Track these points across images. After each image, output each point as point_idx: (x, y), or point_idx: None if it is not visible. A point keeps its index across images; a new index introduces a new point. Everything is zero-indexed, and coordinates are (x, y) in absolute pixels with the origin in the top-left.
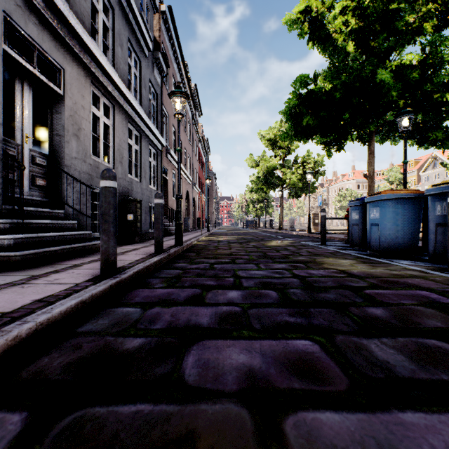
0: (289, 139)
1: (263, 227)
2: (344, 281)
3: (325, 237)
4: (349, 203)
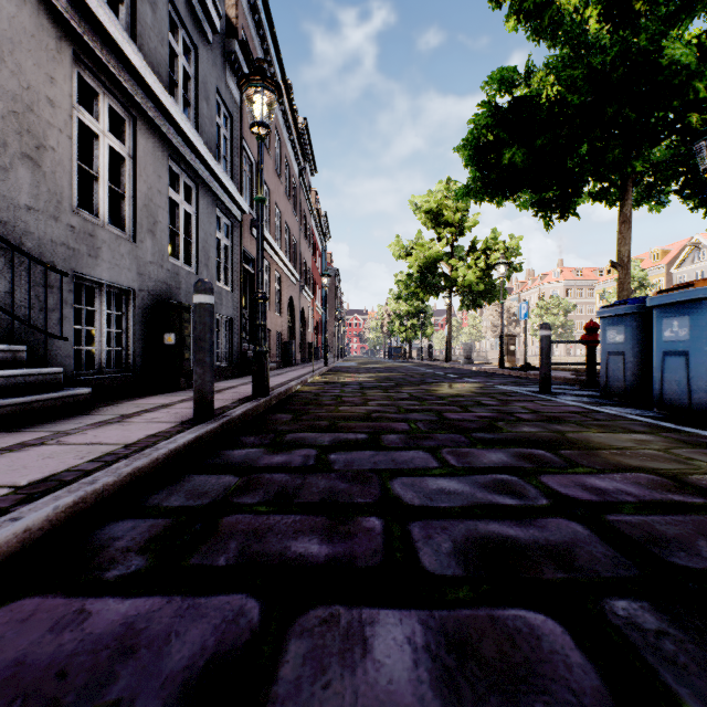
0: (471, 197)
1: (417, 358)
2: None
3: (548, 378)
4: (600, 310)
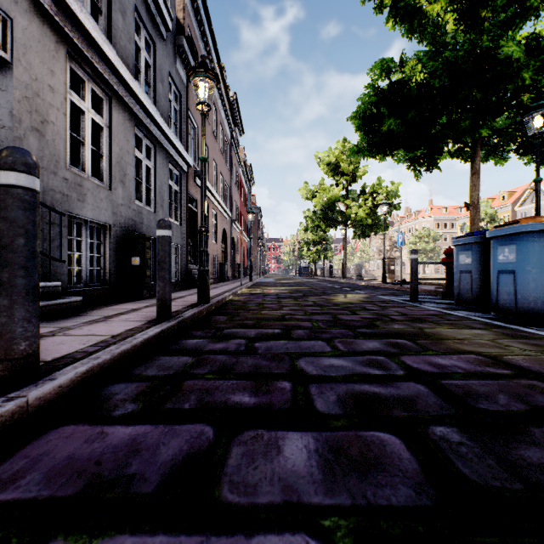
0: (360, 155)
1: (320, 275)
2: (528, 393)
3: (416, 290)
4: (454, 240)
